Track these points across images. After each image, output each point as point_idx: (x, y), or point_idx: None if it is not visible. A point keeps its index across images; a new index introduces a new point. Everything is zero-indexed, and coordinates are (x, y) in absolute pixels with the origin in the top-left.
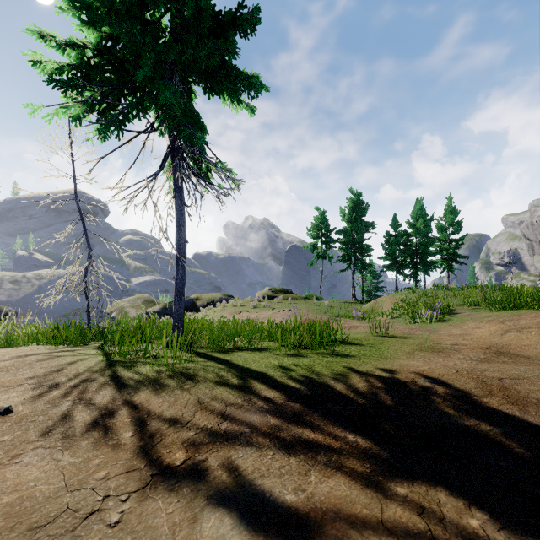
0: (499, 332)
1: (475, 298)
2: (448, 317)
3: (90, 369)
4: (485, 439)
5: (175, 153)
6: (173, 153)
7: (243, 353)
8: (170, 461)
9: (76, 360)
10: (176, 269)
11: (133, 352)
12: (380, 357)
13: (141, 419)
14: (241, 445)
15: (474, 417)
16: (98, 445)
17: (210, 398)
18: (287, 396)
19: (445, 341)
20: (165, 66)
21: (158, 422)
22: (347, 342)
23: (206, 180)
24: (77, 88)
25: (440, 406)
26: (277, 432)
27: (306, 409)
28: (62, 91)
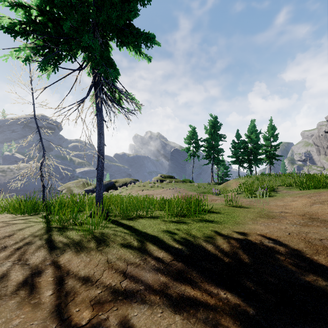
0: (309, 204)
1: (288, 181)
2: (273, 194)
3: (33, 234)
4: (325, 294)
5: (97, 85)
6: (95, 86)
7: (142, 220)
8: (78, 321)
9: (25, 227)
10: (97, 163)
11: (67, 220)
12: (234, 222)
13: (61, 278)
14: (137, 303)
15: (311, 273)
16: (21, 305)
17: (116, 258)
18: (172, 256)
19: (274, 210)
20: (88, 24)
21: (74, 280)
22: (211, 211)
23: (118, 104)
24: (22, 34)
25: (284, 263)
26: (165, 289)
27: (187, 267)
28: (11, 36)
